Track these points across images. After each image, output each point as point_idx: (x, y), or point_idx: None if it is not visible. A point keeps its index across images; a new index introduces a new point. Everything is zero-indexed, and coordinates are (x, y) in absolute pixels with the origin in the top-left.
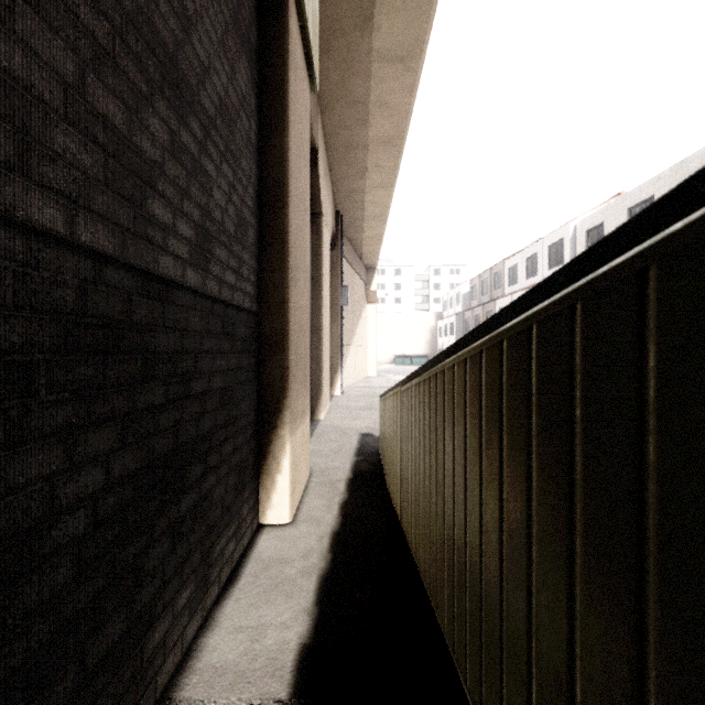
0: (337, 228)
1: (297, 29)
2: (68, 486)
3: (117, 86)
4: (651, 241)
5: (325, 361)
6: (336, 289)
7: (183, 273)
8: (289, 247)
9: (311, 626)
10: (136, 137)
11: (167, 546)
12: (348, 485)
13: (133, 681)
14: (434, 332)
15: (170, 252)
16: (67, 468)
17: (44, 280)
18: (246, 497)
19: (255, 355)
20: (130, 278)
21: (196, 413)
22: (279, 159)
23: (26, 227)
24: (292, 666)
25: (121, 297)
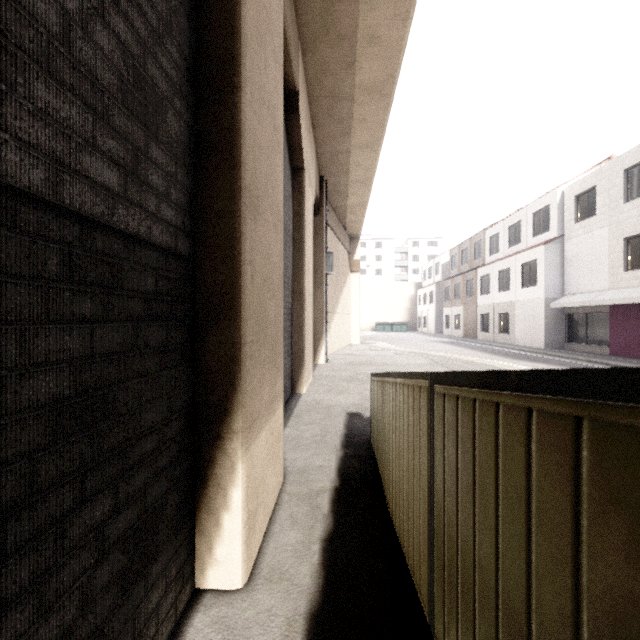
0: (321, 193)
1: None
2: None
3: None
4: None
5: (308, 329)
6: (320, 255)
7: None
8: (242, 154)
9: None
10: None
11: None
12: (334, 500)
13: None
14: (414, 300)
15: None
16: None
17: None
18: (159, 569)
19: (184, 324)
20: None
21: None
22: (226, 15)
23: None
24: None
25: None
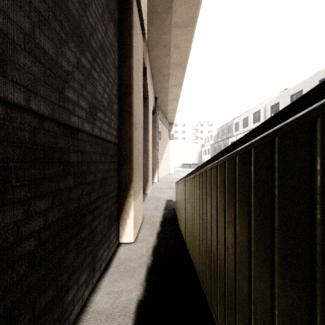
0: (155, 105)
1: (137, 11)
2: (26, 226)
3: (50, 35)
4: (318, 104)
5: (150, 166)
6: (155, 133)
7: (82, 125)
8: (133, 113)
9: (143, 291)
10: (59, 59)
11: (75, 254)
12: (161, 224)
13: (58, 318)
14: (200, 153)
15: (76, 115)
16: (25, 218)
17: (14, 127)
18: (113, 230)
19: (117, 163)
20: (57, 126)
21: (89, 191)
22: (128, 72)
23: (5, 101)
24: (134, 311)
25: (52, 136)
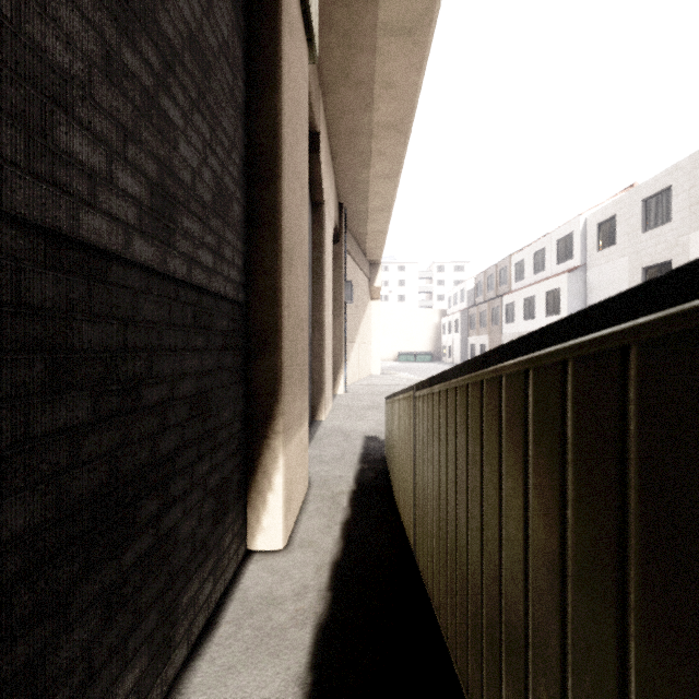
0: (340, 221)
1: None
2: None
3: None
4: None
5: (327, 359)
6: (339, 284)
7: (127, 243)
8: (282, 226)
9: None
10: (31, 26)
11: (98, 621)
12: (351, 499)
13: None
14: (438, 328)
15: (102, 211)
16: None
17: None
18: (229, 522)
19: (241, 352)
20: (18, 236)
21: (151, 430)
22: (270, 123)
23: None
24: None
25: None
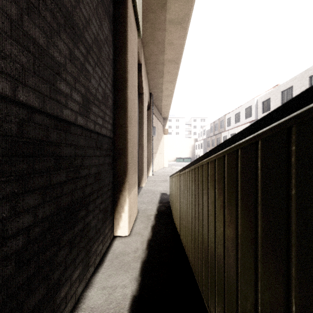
0: (150, 100)
1: (132, 7)
2: (13, 224)
3: (40, 24)
4: None
5: (145, 160)
6: (150, 128)
7: (76, 118)
8: (127, 107)
9: (137, 286)
10: (50, 50)
11: (68, 250)
12: (155, 217)
13: None
14: (193, 147)
15: (69, 108)
16: (12, 215)
17: None
18: (107, 224)
19: (112, 157)
20: (47, 119)
21: (82, 185)
22: (123, 66)
23: None
24: (128, 307)
25: (43, 129)
